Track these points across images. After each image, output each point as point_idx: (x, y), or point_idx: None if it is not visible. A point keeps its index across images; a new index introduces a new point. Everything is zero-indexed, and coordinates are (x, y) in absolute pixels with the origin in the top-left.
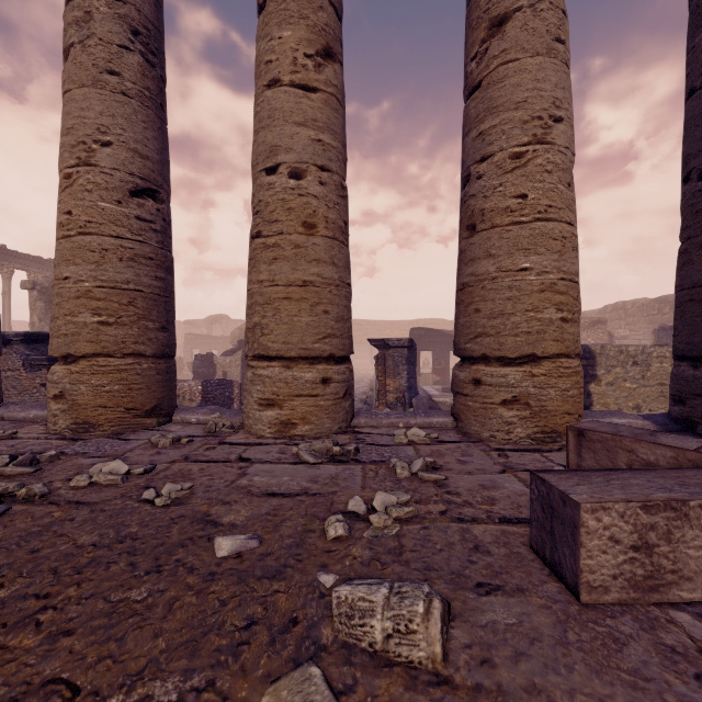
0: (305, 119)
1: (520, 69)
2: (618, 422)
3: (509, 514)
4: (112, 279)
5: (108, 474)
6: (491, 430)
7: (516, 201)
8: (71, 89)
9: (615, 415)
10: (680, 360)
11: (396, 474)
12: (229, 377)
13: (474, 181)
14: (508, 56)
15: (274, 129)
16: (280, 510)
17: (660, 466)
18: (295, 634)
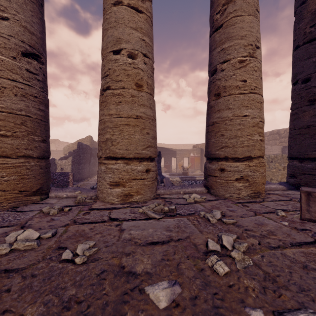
0: (136, 26)
1: (243, 20)
2: (272, 186)
3: (291, 240)
4: (9, 107)
5: (24, 241)
6: (230, 193)
7: (241, 83)
8: None
9: (269, 183)
10: (292, 159)
11: (210, 221)
12: (64, 171)
13: (219, 72)
14: (237, 13)
15: (119, 29)
16: (168, 255)
17: None
18: None
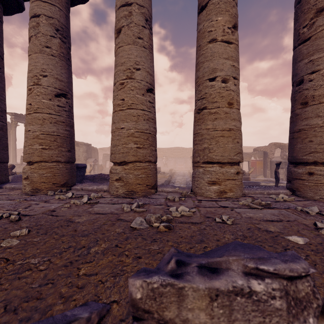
0: (228, 56)
1: None
2: None
3: None
4: (141, 128)
5: (185, 211)
6: (321, 195)
7: None
8: (123, 46)
9: None
10: None
11: (309, 213)
12: None
13: (307, 82)
14: None
15: (214, 61)
16: (287, 227)
17: None
18: None
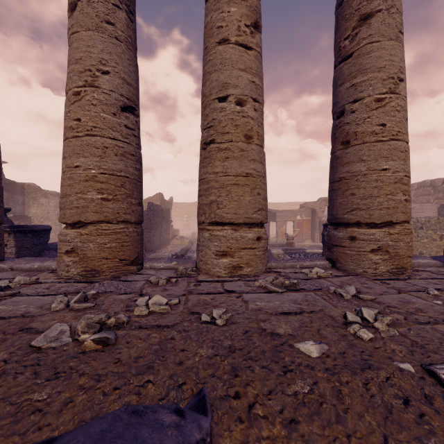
0: (245, 66)
1: (381, 47)
2: (422, 262)
3: None
4: (110, 168)
5: (158, 305)
6: (364, 268)
7: (379, 127)
8: (79, 31)
9: (418, 257)
10: None
11: (343, 296)
12: None
13: (348, 114)
14: (373, 39)
15: (225, 72)
16: (306, 323)
17: None
18: (443, 405)
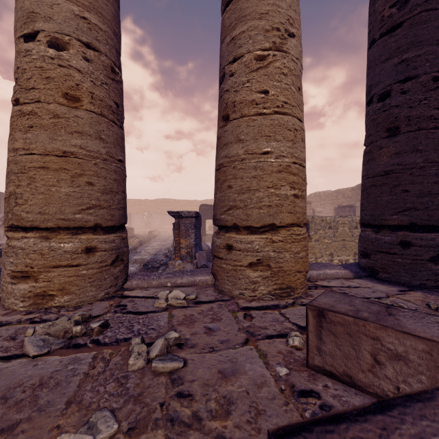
0: None
1: None
2: (329, 272)
3: None
4: None
5: None
6: (241, 288)
7: (260, 95)
8: None
9: (327, 266)
10: (365, 227)
11: (128, 365)
12: None
13: (228, 78)
14: None
15: None
16: None
17: (410, 360)
18: None
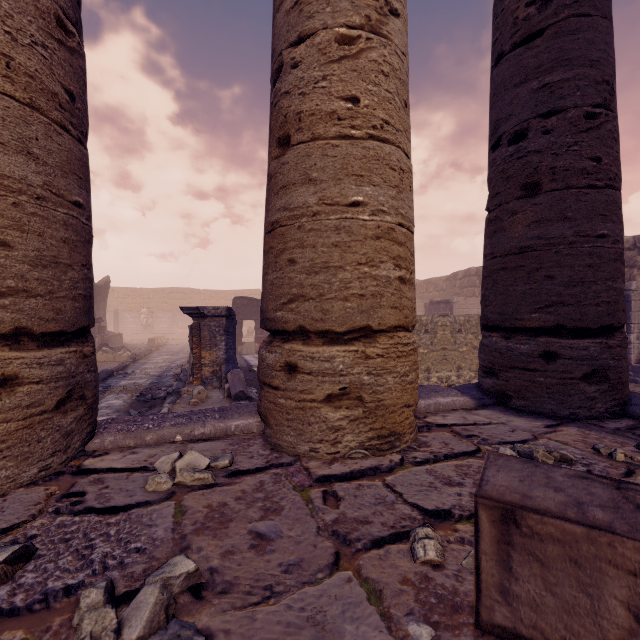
0: None
1: None
2: (442, 401)
3: None
4: None
5: None
6: (312, 441)
7: (344, 104)
8: None
9: (438, 392)
10: (489, 330)
11: None
12: None
13: (288, 71)
14: None
15: None
16: None
17: None
18: None
